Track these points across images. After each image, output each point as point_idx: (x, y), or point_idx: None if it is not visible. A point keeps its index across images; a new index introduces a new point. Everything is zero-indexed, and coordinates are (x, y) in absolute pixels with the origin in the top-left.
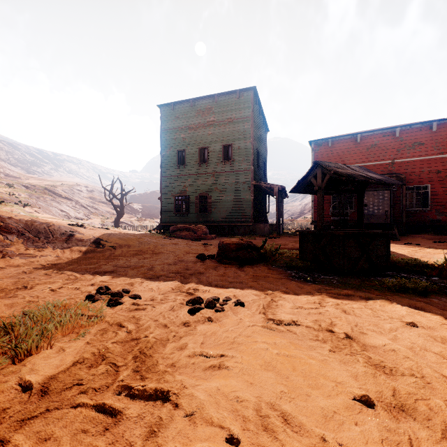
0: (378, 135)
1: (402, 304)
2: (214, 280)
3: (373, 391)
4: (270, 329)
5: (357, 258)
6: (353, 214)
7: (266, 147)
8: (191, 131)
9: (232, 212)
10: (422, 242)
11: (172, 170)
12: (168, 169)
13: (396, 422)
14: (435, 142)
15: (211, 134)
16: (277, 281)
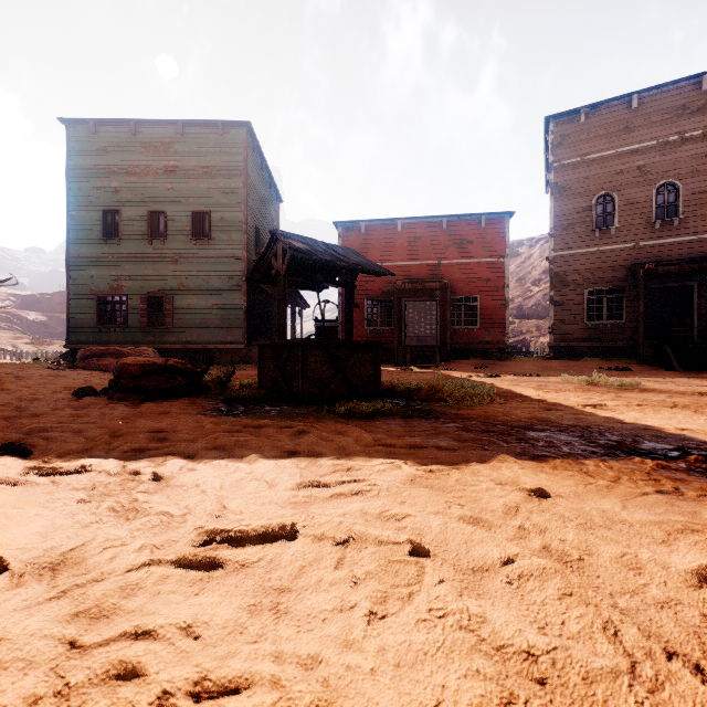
0: (423, 224)
1: (326, 430)
2: (40, 423)
3: (42, 549)
4: (13, 483)
5: (328, 379)
6: (393, 333)
7: (278, 227)
8: (131, 179)
9: (210, 327)
10: (464, 369)
11: (92, 245)
12: (84, 243)
13: (5, 591)
14: (484, 241)
15: (171, 189)
16: (174, 417)
